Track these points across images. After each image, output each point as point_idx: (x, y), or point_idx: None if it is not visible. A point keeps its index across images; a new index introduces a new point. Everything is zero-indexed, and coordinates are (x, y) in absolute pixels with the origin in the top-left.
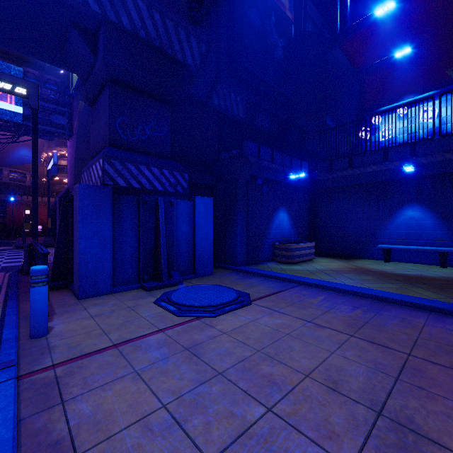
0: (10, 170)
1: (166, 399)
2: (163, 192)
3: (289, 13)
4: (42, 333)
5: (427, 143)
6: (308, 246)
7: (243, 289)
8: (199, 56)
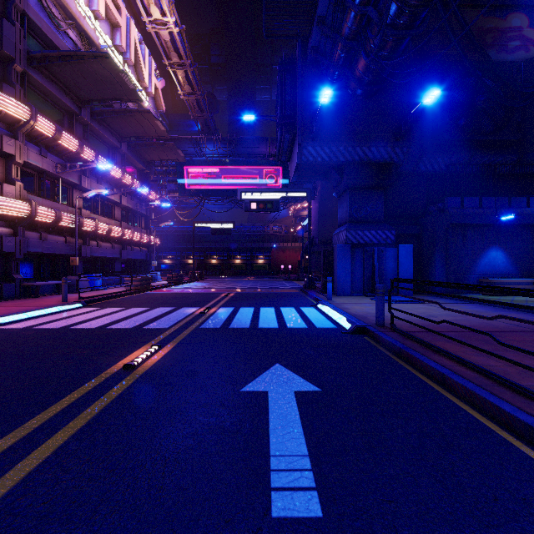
0: (273, 225)
1: (368, 308)
2: (378, 244)
3: (528, 30)
4: (330, 299)
5: None
6: (521, 282)
7: None
8: (402, 154)
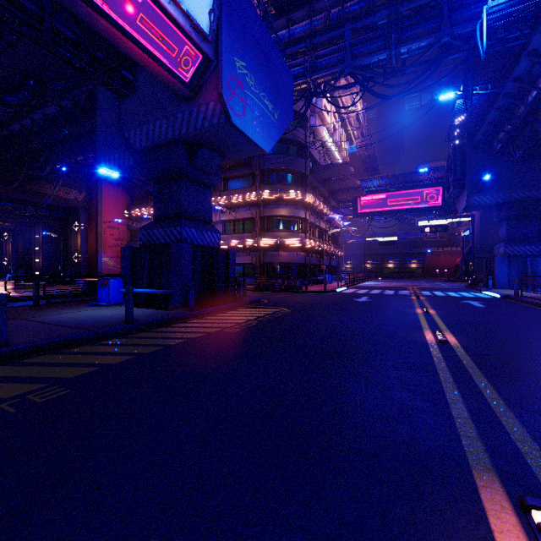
0: None
1: None
2: (531, 255)
3: None
4: (491, 289)
5: None
6: None
7: None
8: None
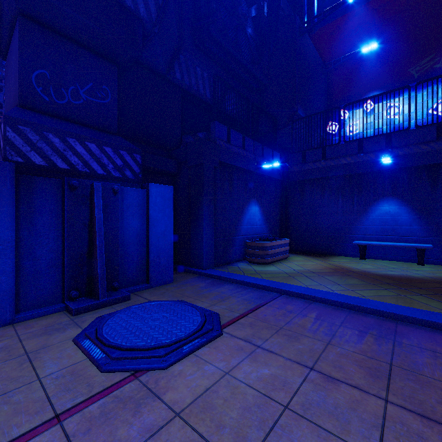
0: None
1: None
2: (105, 176)
3: None
4: None
5: (403, 134)
6: (283, 243)
7: (211, 304)
8: (154, 6)
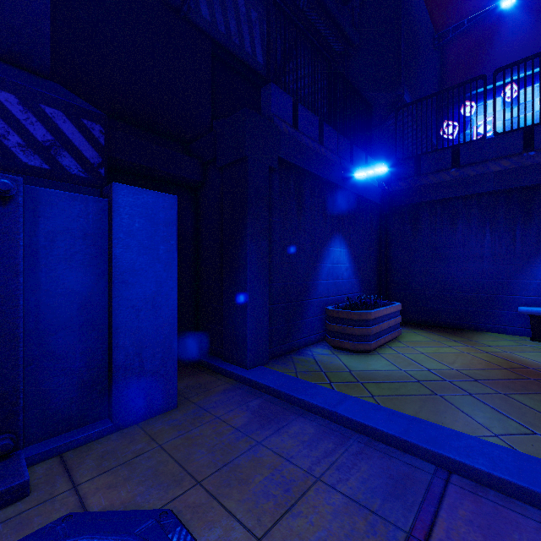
0: None
1: None
2: None
3: None
4: None
5: None
6: (392, 312)
7: (253, 537)
8: None
